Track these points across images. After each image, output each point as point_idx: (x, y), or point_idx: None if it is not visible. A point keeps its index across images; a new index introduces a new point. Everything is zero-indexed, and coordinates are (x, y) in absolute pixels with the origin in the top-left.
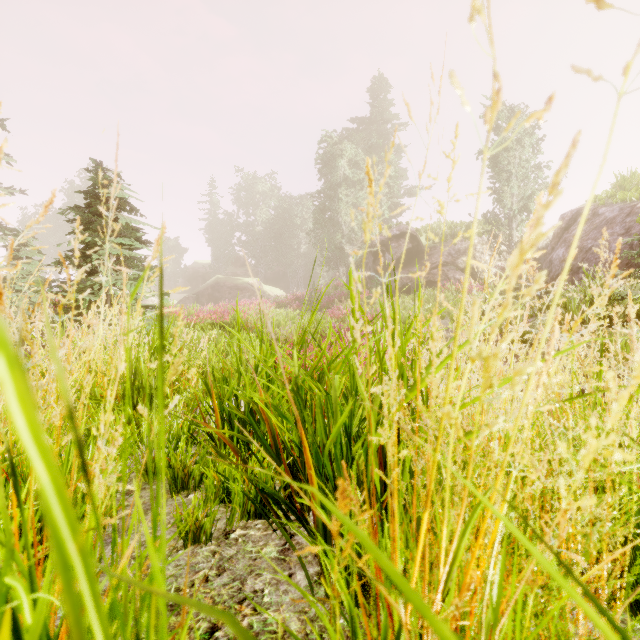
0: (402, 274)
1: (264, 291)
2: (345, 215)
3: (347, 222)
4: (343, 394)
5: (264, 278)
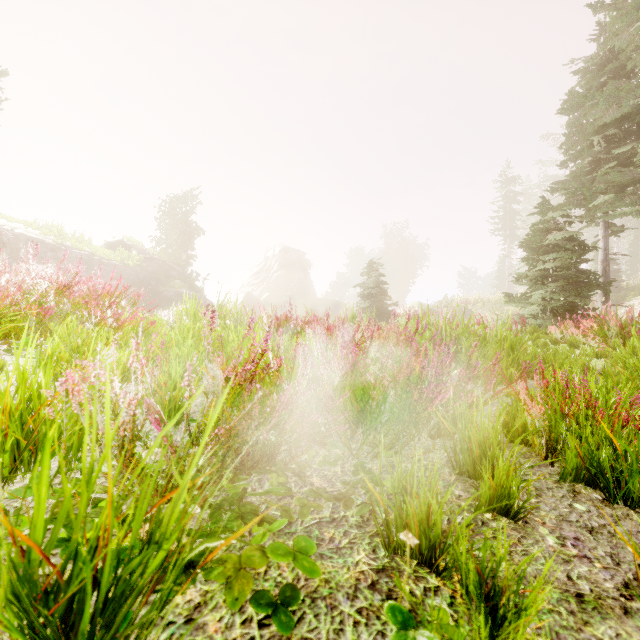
0: None
1: None
2: None
3: None
4: None
5: None
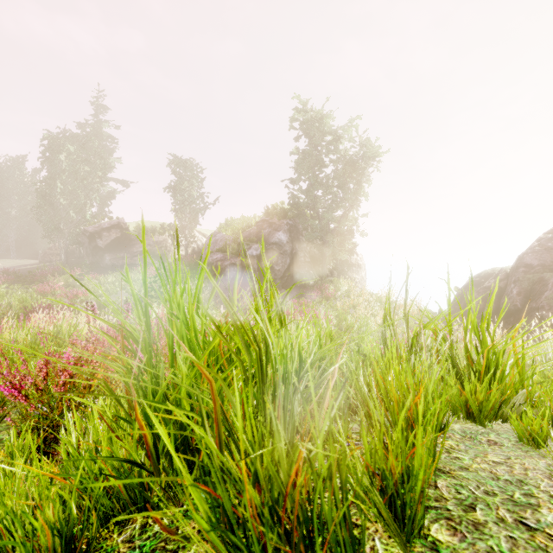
0: (111, 256)
1: None
2: (62, 200)
3: (65, 206)
4: None
5: None
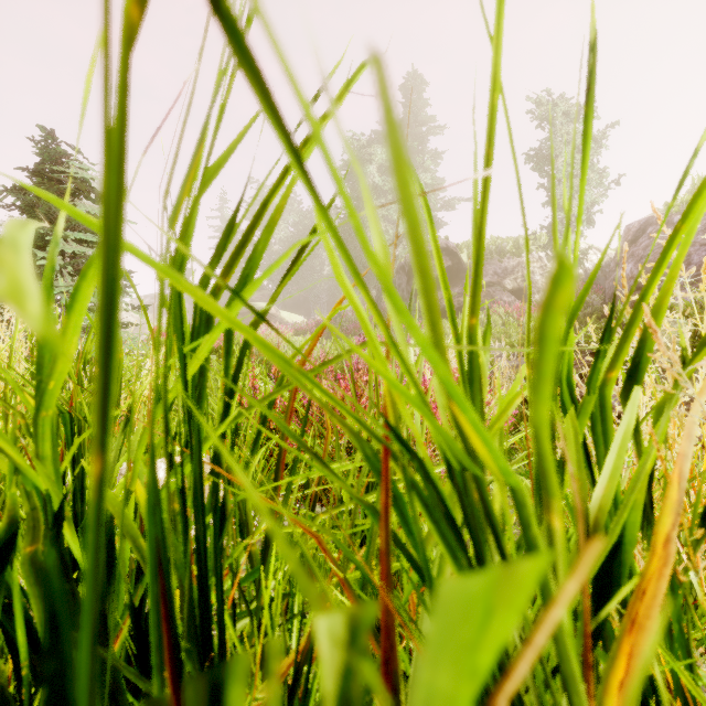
0: (441, 296)
1: (282, 318)
2: None
3: None
4: (436, 504)
5: (282, 304)
